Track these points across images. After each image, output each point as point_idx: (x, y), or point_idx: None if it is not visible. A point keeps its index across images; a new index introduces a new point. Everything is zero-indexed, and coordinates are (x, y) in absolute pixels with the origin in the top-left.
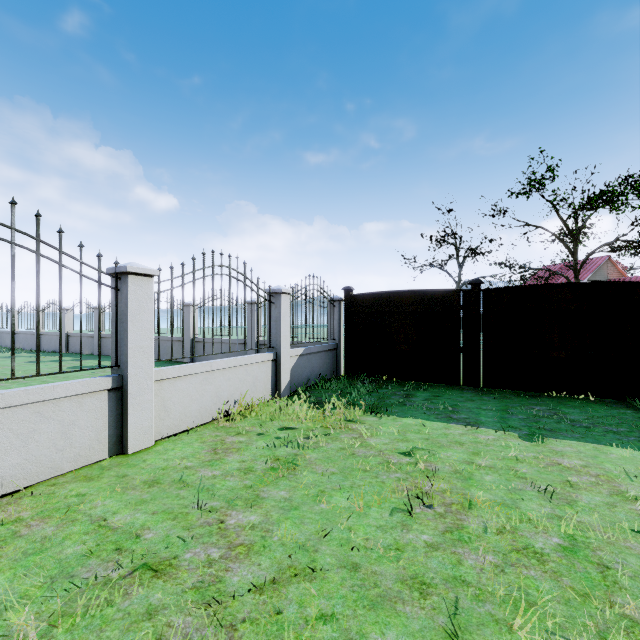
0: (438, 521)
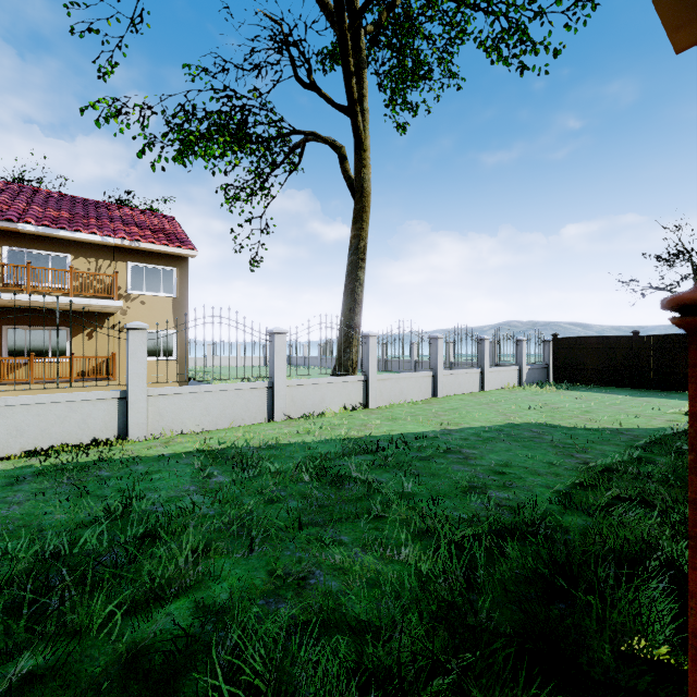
0: (583, 400)
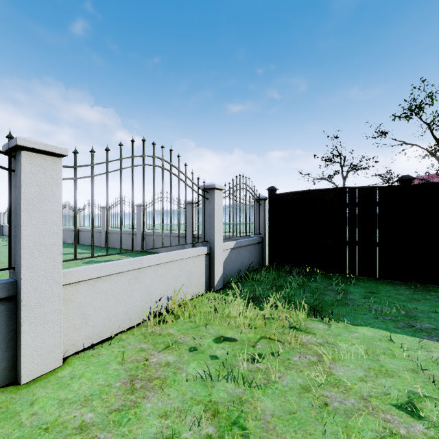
0: None
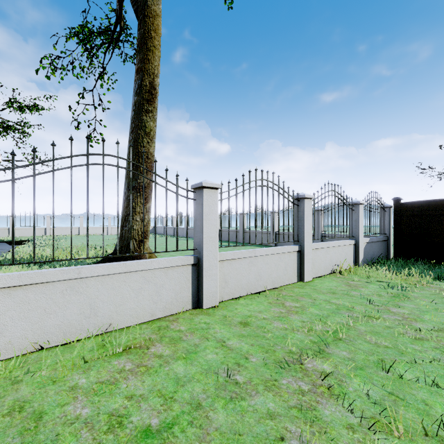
0: None
